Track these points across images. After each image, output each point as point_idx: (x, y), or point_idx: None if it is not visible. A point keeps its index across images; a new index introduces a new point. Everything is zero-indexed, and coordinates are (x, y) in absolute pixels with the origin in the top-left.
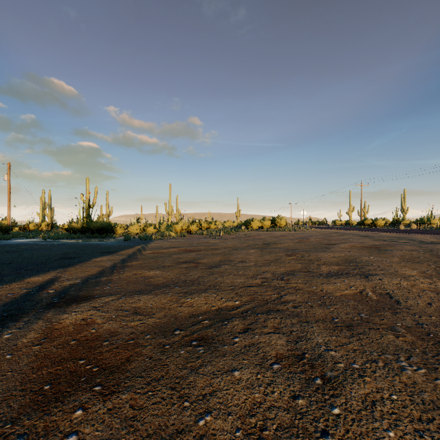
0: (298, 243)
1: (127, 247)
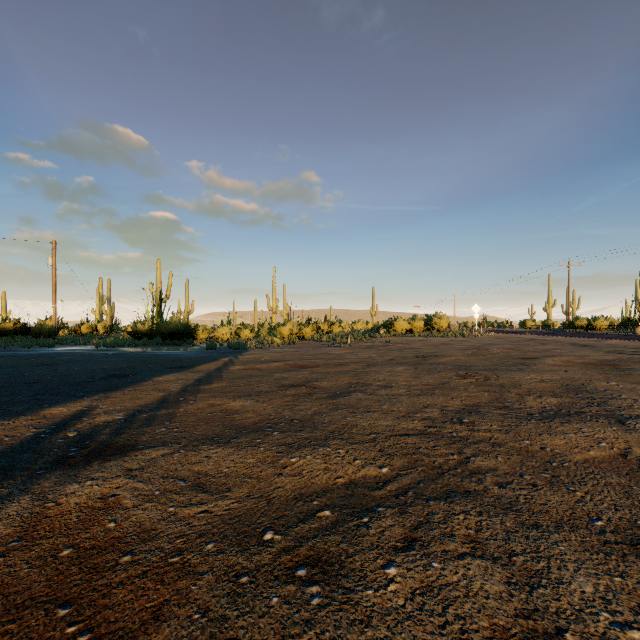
0: (472, 355)
1: (208, 360)
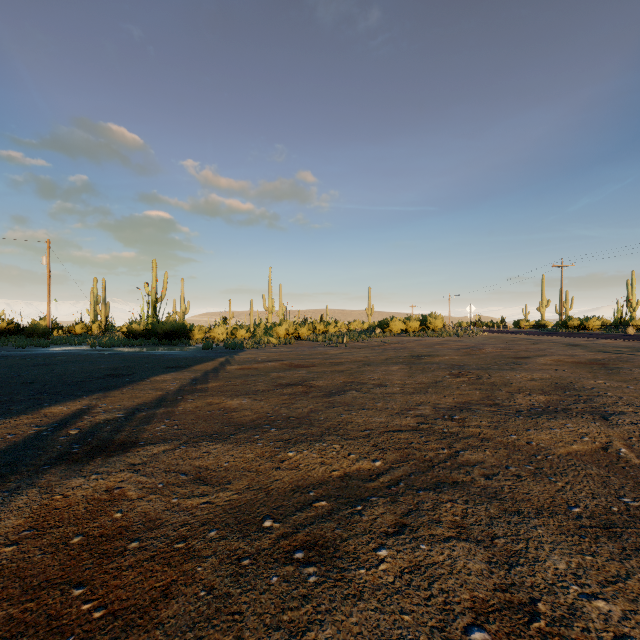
0: (466, 355)
1: (205, 360)
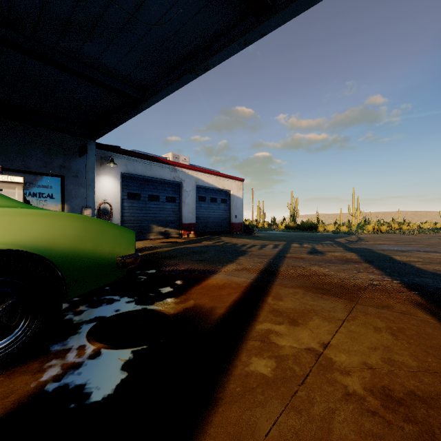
0: None
1: (348, 236)
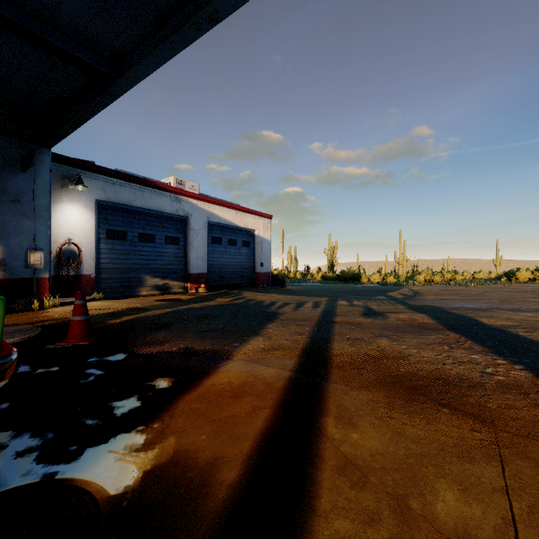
0: None
1: (399, 288)
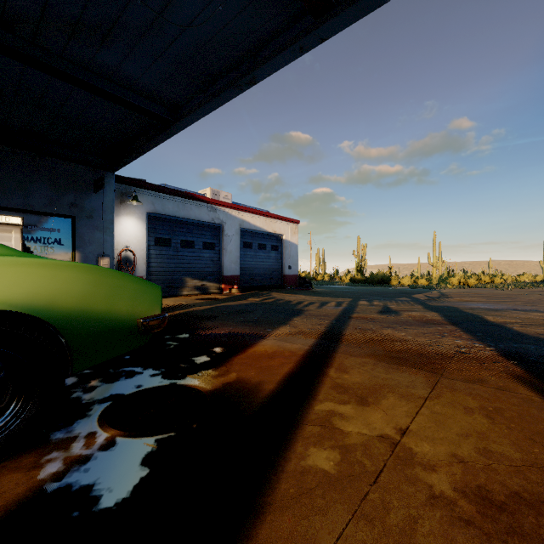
0: None
1: (428, 291)
